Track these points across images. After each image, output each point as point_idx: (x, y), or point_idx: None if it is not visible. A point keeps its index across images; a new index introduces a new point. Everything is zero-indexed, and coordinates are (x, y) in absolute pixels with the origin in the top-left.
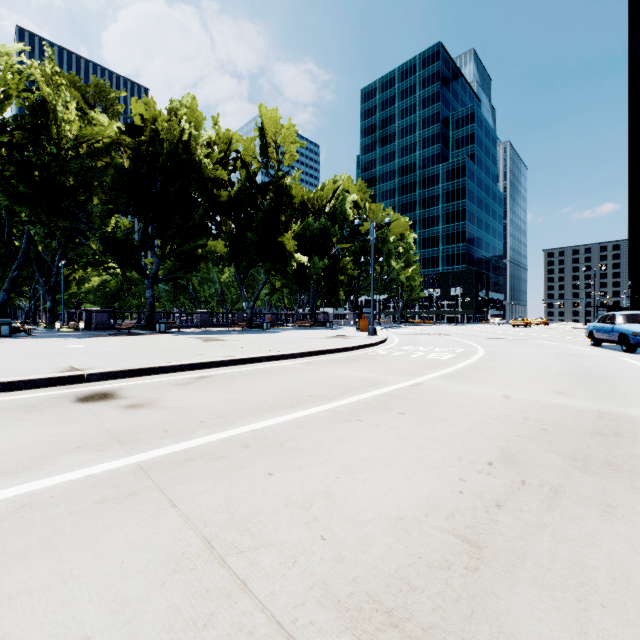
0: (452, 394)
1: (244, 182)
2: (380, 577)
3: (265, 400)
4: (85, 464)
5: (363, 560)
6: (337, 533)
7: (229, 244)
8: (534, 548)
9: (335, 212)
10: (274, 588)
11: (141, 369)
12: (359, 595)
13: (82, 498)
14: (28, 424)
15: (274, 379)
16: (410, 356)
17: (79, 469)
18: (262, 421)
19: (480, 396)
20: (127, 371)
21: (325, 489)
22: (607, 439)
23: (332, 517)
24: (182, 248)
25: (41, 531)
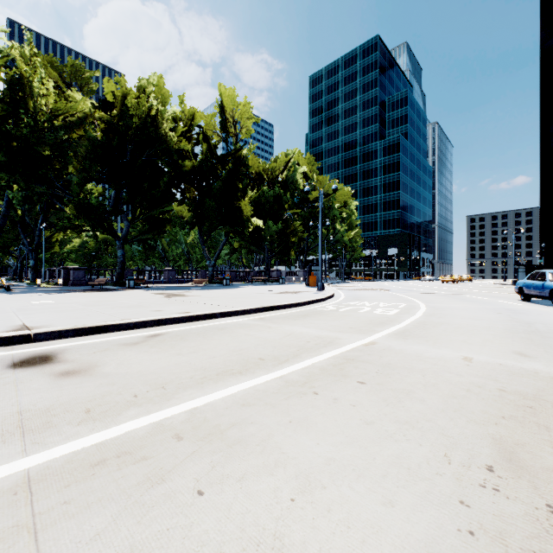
0: (410, 356)
1: (206, 154)
2: None
3: (213, 364)
4: None
5: None
6: None
7: (192, 209)
8: None
9: (287, 181)
10: None
11: (93, 327)
12: None
13: None
14: None
15: (226, 338)
16: (358, 311)
17: None
18: (205, 395)
19: (440, 358)
20: (78, 330)
21: (275, 527)
22: None
23: None
24: (150, 212)
25: None
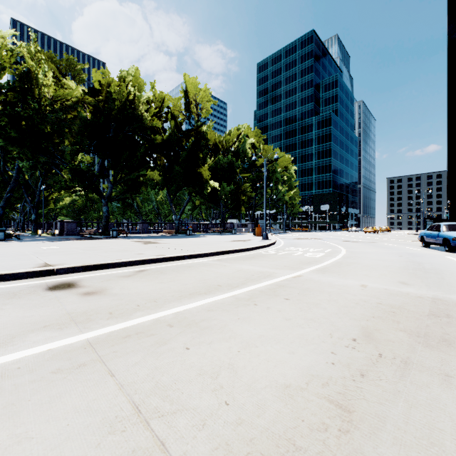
0: (324, 284)
1: (173, 129)
2: (271, 438)
3: (186, 289)
4: (47, 340)
5: (258, 423)
6: (238, 399)
7: (162, 174)
8: (392, 412)
9: (238, 151)
10: (187, 448)
11: (96, 265)
12: (255, 455)
13: (42, 369)
14: (9, 308)
15: (193, 272)
16: (292, 255)
17: (42, 344)
18: (183, 305)
19: (344, 285)
20: (86, 266)
21: (229, 361)
22: (441, 320)
23: (234, 385)
24: (129, 177)
25: (7, 397)
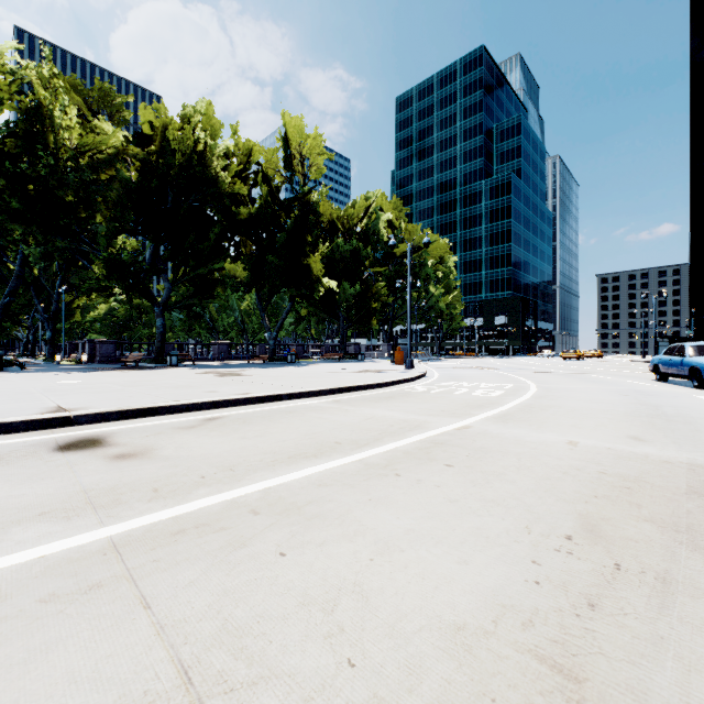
0: (507, 440)
1: (266, 198)
2: None
3: (283, 448)
4: (42, 539)
5: None
6: (371, 654)
7: (249, 267)
8: (657, 681)
9: (367, 232)
10: None
11: (140, 409)
12: None
13: (23, 594)
14: None
15: (296, 421)
16: (453, 393)
17: (32, 547)
18: (278, 476)
19: (541, 443)
20: (123, 412)
21: (355, 578)
22: None
23: (364, 626)
24: (196, 272)
25: None
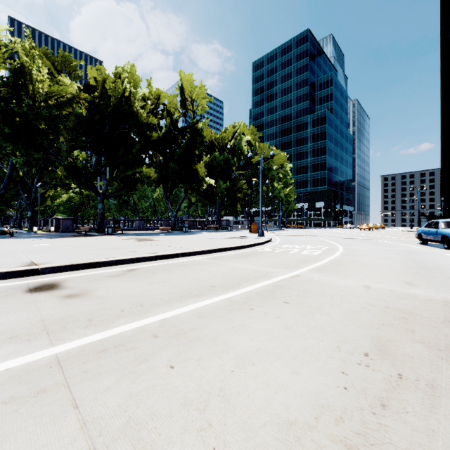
0: (324, 284)
1: (169, 126)
2: None
3: (177, 290)
4: (9, 356)
5: None
6: (230, 444)
7: (158, 171)
8: None
9: (234, 148)
10: None
11: (84, 264)
12: None
13: None
14: None
15: (186, 271)
16: (289, 252)
17: (2, 362)
18: (172, 310)
19: (346, 286)
20: (73, 265)
21: (220, 385)
22: None
23: (225, 421)
24: (124, 173)
25: None
